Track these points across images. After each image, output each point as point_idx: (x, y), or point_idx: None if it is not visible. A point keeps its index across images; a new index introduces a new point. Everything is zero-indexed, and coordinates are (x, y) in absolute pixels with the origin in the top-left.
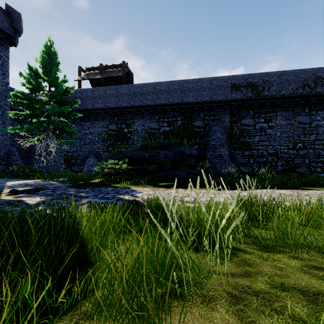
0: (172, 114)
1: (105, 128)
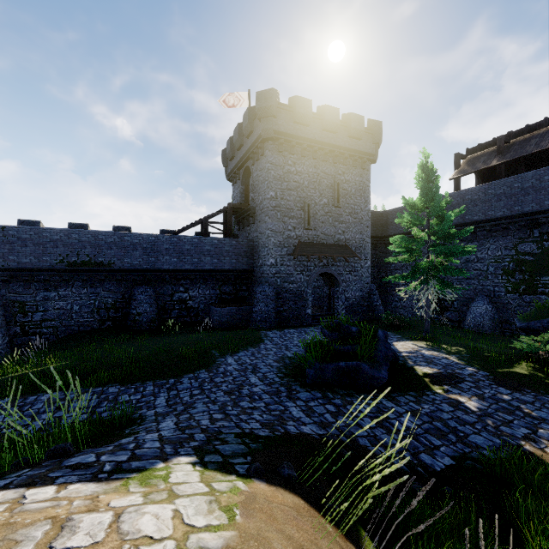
0: None
1: (510, 250)
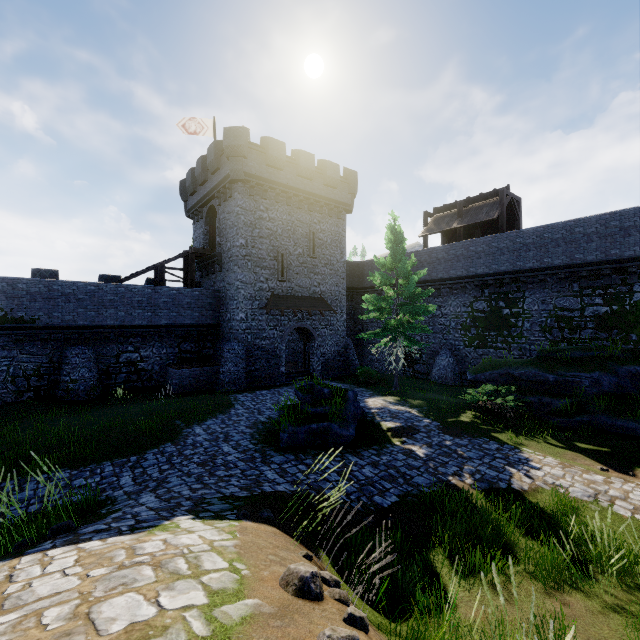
0: (618, 279)
1: (467, 307)
